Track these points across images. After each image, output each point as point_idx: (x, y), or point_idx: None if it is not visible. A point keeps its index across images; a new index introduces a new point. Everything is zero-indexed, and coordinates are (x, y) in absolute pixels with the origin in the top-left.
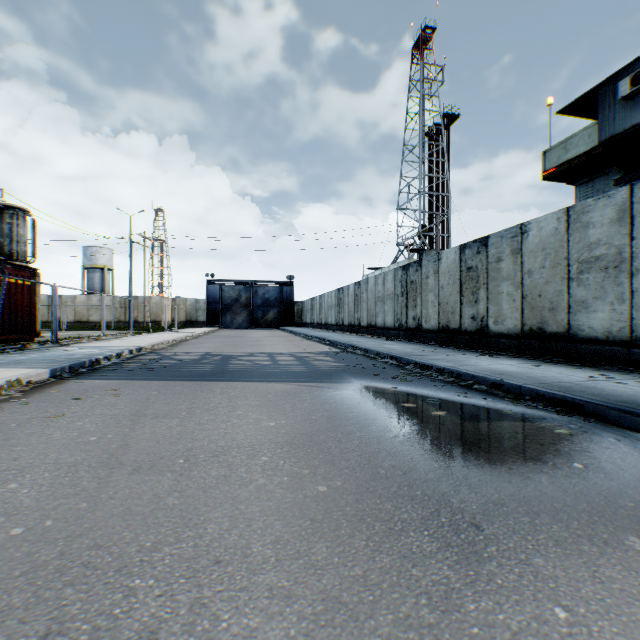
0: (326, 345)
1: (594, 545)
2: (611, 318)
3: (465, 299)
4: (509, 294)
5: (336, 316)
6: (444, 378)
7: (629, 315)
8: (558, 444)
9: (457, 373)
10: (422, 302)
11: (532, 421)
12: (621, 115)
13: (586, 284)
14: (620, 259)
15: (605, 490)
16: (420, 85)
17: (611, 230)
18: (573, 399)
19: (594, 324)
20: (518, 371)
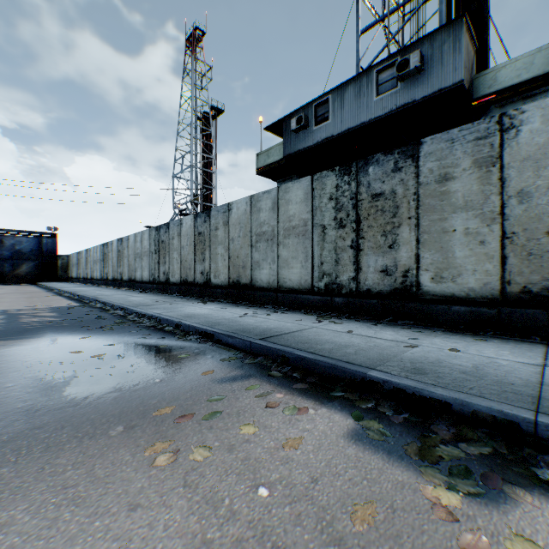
0: (71, 300)
1: (79, 442)
2: (270, 273)
3: (197, 258)
4: (222, 255)
5: (102, 271)
6: (150, 324)
7: (277, 271)
8: (166, 366)
9: (159, 319)
10: (170, 259)
11: (172, 351)
12: (294, 141)
13: (260, 250)
14: (274, 235)
15: (151, 395)
16: (192, 75)
17: (270, 215)
18: (211, 331)
19: (263, 277)
20: (206, 313)
